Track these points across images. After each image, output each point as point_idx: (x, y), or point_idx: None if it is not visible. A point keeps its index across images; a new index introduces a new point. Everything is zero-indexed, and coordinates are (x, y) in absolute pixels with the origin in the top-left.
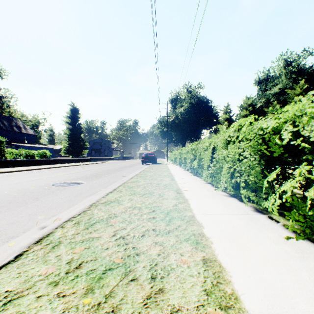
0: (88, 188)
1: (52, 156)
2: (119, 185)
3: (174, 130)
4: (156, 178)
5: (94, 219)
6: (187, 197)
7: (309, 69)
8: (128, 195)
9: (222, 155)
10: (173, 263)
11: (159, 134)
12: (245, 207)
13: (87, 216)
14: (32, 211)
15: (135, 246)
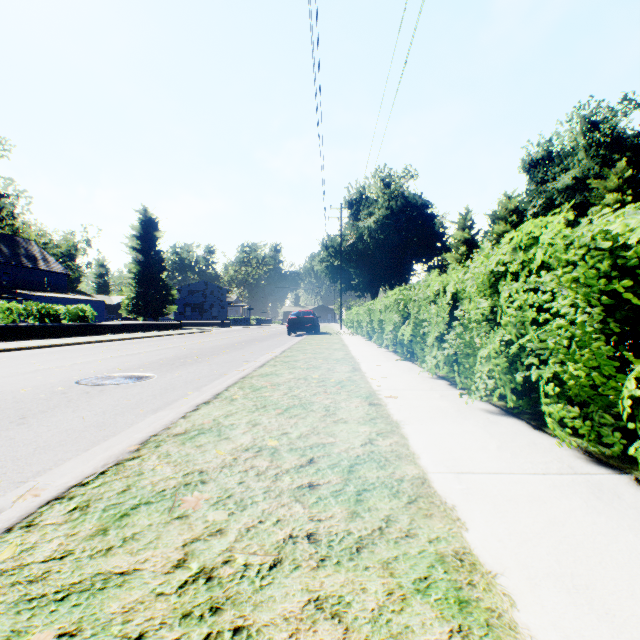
0: (158, 389)
1: (102, 318)
2: (232, 384)
3: (355, 265)
4: (317, 367)
5: (139, 490)
6: (397, 416)
7: (634, 138)
8: (249, 409)
9: (480, 311)
10: None
11: (324, 273)
12: (556, 447)
13: (121, 481)
14: None
15: (242, 623)
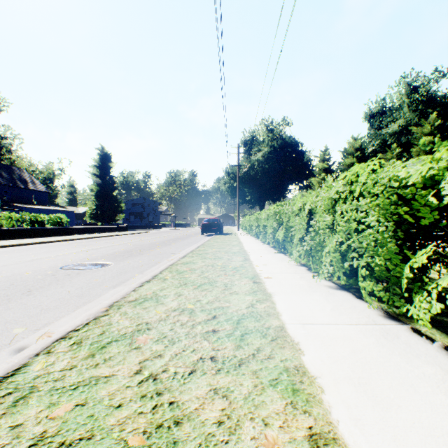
0: (115, 273)
1: (73, 223)
2: (164, 269)
3: (248, 186)
4: (221, 257)
5: (111, 333)
6: (270, 290)
7: (443, 97)
8: (175, 285)
9: (325, 222)
10: (250, 447)
11: (227, 191)
12: (367, 309)
13: (99, 328)
14: (13, 315)
15: (174, 400)
